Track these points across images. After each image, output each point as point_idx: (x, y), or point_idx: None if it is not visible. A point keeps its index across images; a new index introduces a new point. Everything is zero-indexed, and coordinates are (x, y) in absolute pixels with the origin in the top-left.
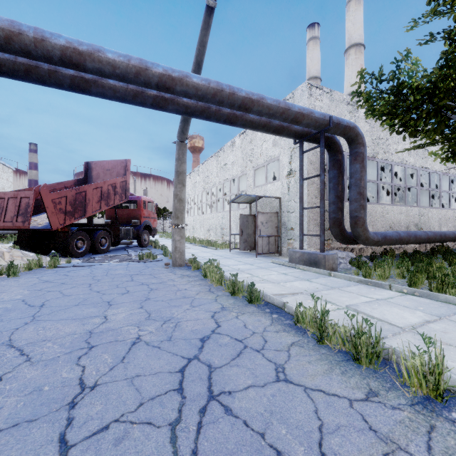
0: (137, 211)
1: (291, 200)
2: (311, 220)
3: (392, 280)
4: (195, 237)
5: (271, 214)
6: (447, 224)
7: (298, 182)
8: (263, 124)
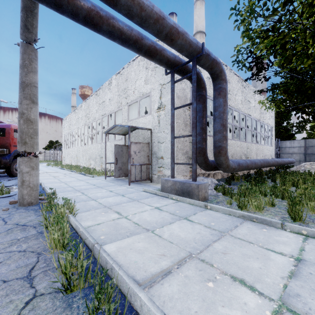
0: (6, 140)
1: (161, 131)
2: (179, 150)
3: (265, 209)
4: (78, 165)
5: (143, 144)
6: (259, 155)
7: (167, 115)
8: (134, 38)
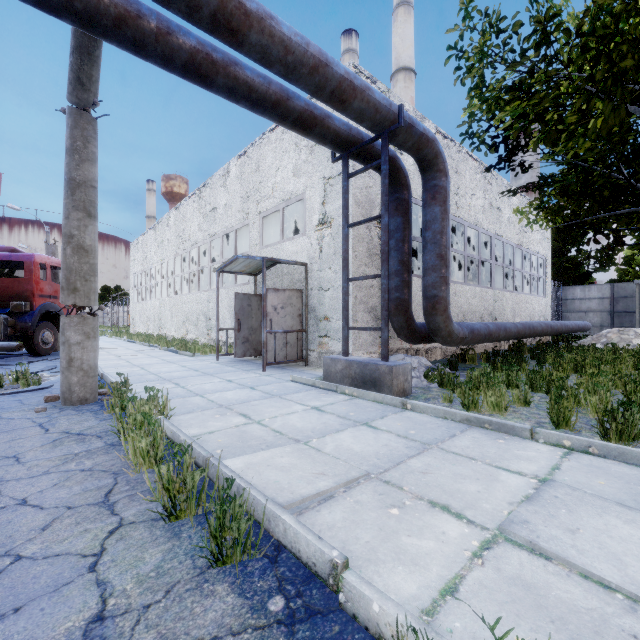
0: (25, 284)
1: (324, 268)
2: (359, 303)
3: (512, 410)
4: (163, 334)
5: (290, 292)
6: (520, 314)
7: (337, 237)
8: (274, 98)
